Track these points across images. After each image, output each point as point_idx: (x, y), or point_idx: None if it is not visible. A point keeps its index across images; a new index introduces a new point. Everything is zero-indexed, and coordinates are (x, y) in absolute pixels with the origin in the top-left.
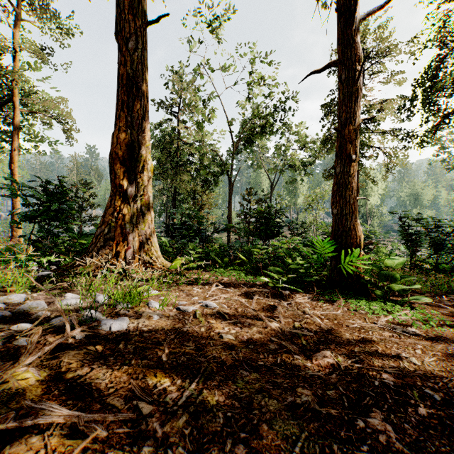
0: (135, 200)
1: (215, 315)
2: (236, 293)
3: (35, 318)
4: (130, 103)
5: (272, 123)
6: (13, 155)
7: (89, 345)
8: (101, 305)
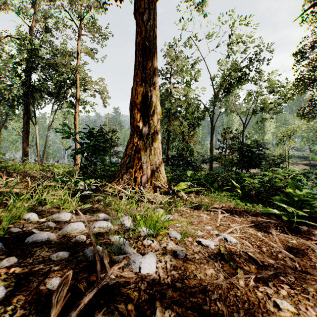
0: (148, 137)
1: (242, 256)
2: (248, 224)
3: (73, 242)
4: (144, 63)
5: (247, 73)
6: (75, 116)
7: (119, 302)
8: (127, 230)
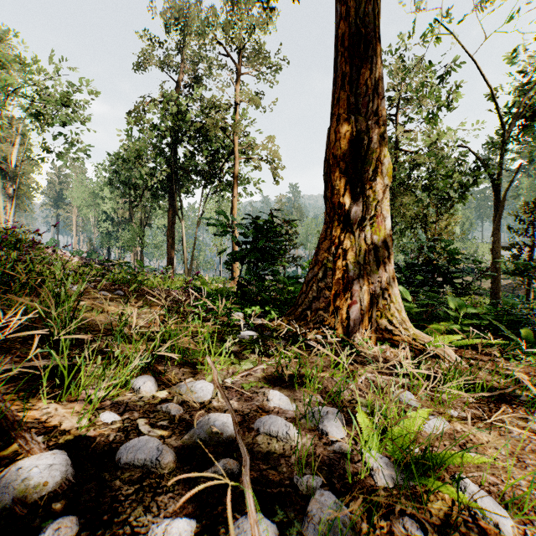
0: (362, 226)
1: None
2: None
3: (209, 480)
4: (353, 75)
5: None
6: (233, 202)
7: None
8: (337, 456)
